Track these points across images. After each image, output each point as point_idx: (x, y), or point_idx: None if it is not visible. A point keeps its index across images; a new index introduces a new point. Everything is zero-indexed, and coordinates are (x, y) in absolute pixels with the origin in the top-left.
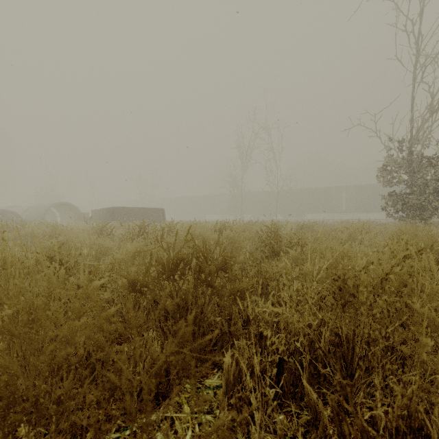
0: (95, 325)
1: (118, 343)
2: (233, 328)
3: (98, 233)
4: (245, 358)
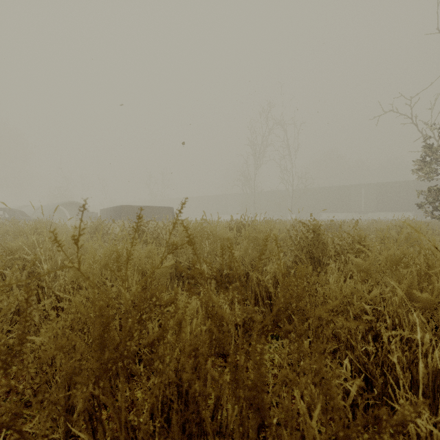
0: None
1: None
2: None
3: (92, 232)
4: None
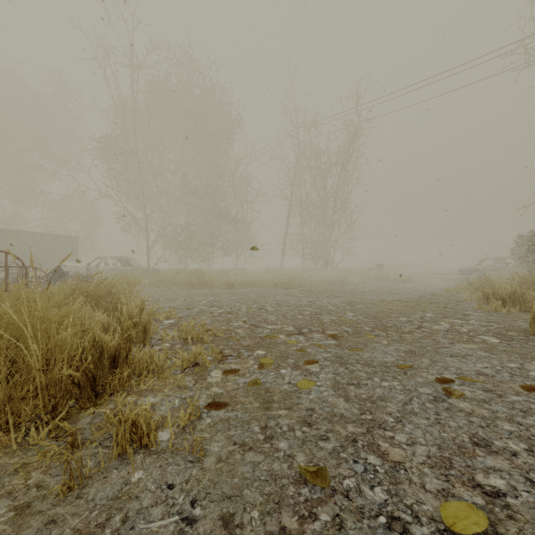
0: None
1: None
2: None
3: None
4: None
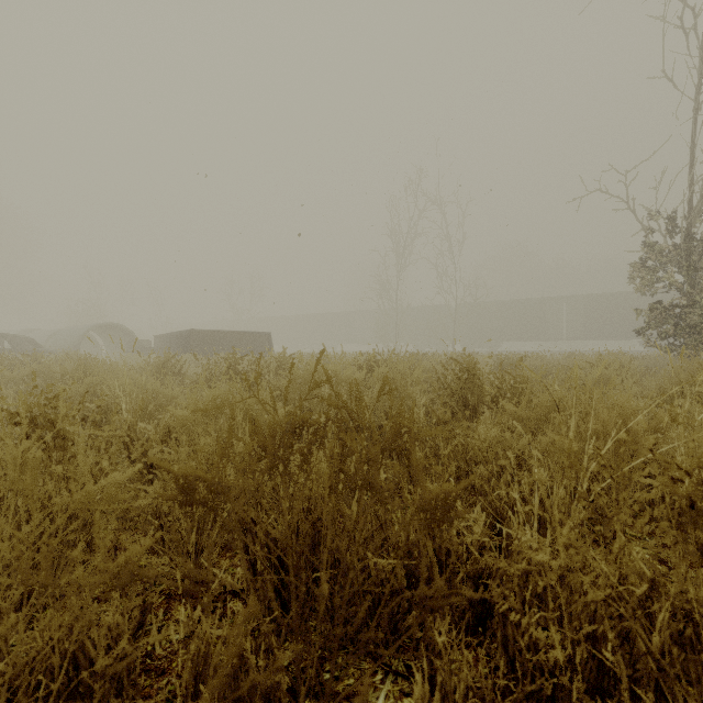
0: (94, 588)
1: (170, 596)
2: (424, 591)
3: (158, 372)
4: (463, 681)
